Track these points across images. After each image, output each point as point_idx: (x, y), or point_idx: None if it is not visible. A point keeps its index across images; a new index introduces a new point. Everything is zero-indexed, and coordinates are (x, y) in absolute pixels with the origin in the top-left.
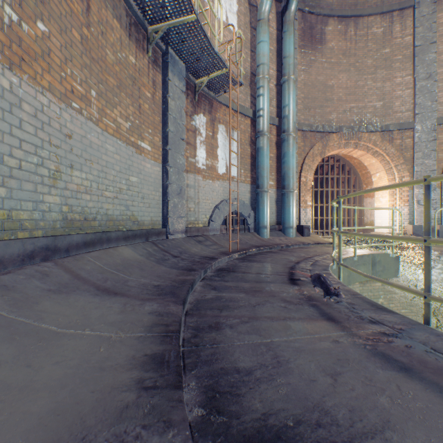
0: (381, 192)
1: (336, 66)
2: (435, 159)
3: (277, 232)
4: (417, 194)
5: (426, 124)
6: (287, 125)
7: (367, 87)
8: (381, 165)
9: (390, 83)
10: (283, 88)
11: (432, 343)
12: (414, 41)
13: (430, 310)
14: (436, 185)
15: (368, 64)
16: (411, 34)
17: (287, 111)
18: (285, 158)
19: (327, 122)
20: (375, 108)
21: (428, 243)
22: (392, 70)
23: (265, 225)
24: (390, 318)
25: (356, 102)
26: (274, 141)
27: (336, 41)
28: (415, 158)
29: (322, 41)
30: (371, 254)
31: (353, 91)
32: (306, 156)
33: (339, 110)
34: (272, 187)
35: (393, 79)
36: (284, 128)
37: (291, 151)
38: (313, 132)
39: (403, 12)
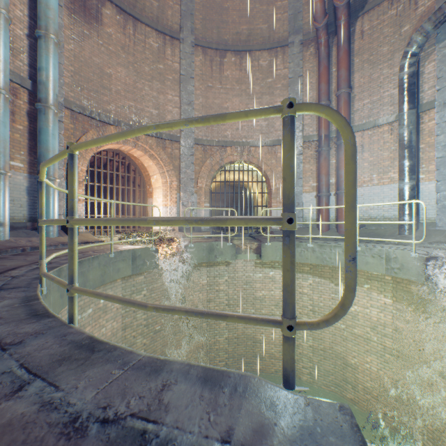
0: (158, 193)
1: (116, 56)
2: (194, 170)
3: (28, 232)
4: (182, 197)
5: (188, 141)
6: (45, 94)
7: (146, 92)
8: (157, 168)
9: (164, 97)
10: (39, 44)
11: (37, 353)
12: (181, 69)
13: (75, 304)
14: (194, 191)
15: (146, 71)
16: (179, 63)
17: (45, 76)
18: (42, 135)
19: (105, 112)
20: (152, 114)
21: (72, 224)
22: (166, 86)
23: (0, 221)
24: (28, 328)
25: (135, 102)
26: (25, 109)
27: (116, 30)
28: (181, 167)
29: (99, 20)
30: (132, 249)
31: (133, 90)
32: (78, 141)
33: (118, 103)
34: (21, 170)
35: (166, 95)
36: (40, 96)
37: (51, 129)
38: (88, 117)
39: (174, 40)
